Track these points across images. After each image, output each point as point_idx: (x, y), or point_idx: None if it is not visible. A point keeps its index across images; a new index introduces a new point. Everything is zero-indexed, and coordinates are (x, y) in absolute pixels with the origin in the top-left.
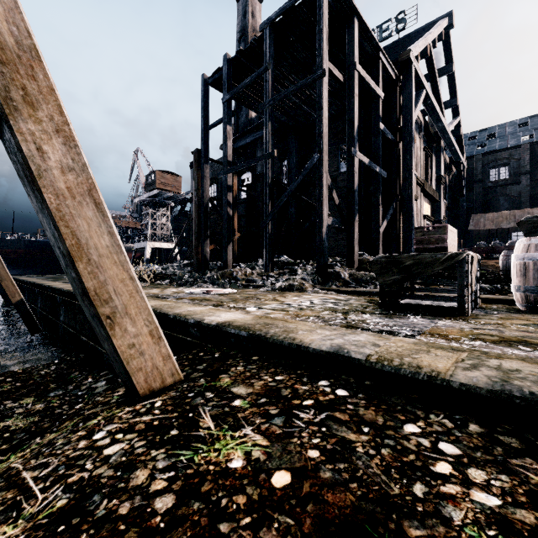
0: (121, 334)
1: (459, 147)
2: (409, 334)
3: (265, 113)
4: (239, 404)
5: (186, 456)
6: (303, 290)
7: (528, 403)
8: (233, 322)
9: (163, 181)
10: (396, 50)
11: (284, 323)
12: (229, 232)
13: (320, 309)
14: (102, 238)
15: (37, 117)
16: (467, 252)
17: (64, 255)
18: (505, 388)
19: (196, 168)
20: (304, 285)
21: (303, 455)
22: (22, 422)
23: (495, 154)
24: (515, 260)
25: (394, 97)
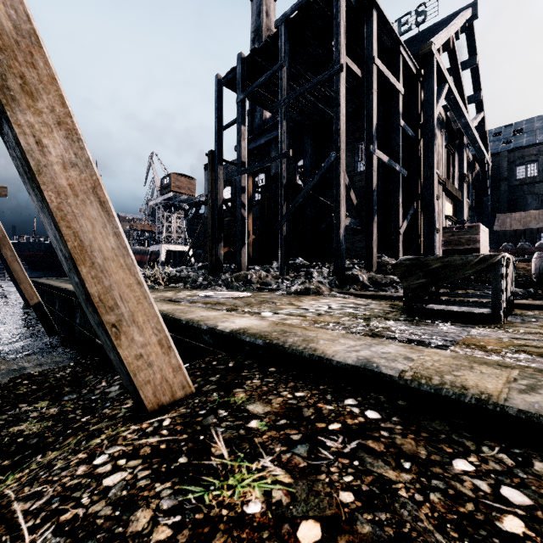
0: (127, 344)
1: (483, 144)
2: (441, 344)
3: (280, 111)
4: (255, 426)
5: (195, 493)
6: (320, 294)
7: None
8: (248, 329)
9: (178, 184)
10: (416, 44)
11: (303, 330)
12: (243, 234)
13: (340, 315)
14: (107, 239)
15: (36, 108)
16: (503, 254)
17: (66, 258)
18: None
19: (210, 170)
20: (321, 288)
21: (333, 498)
22: (36, 426)
23: (522, 150)
24: None
25: (415, 93)
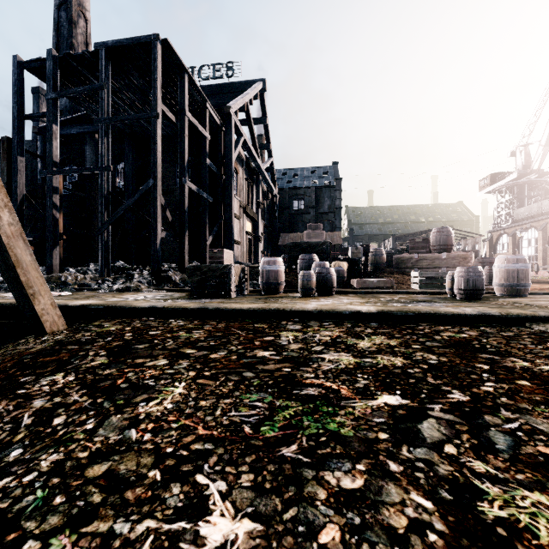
0: (38, 303)
1: (273, 181)
2: None
3: (100, 128)
4: (107, 325)
5: (93, 331)
6: (140, 290)
7: (205, 310)
8: (92, 303)
9: None
10: (227, 90)
11: (126, 302)
12: (55, 235)
13: (150, 299)
14: (27, 257)
15: None
16: (232, 264)
17: (8, 265)
18: (202, 307)
19: (5, 158)
20: (140, 286)
21: (135, 326)
22: None
23: (296, 190)
24: (260, 268)
25: (220, 138)
